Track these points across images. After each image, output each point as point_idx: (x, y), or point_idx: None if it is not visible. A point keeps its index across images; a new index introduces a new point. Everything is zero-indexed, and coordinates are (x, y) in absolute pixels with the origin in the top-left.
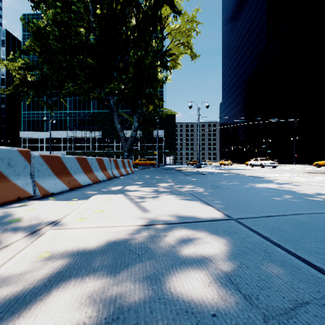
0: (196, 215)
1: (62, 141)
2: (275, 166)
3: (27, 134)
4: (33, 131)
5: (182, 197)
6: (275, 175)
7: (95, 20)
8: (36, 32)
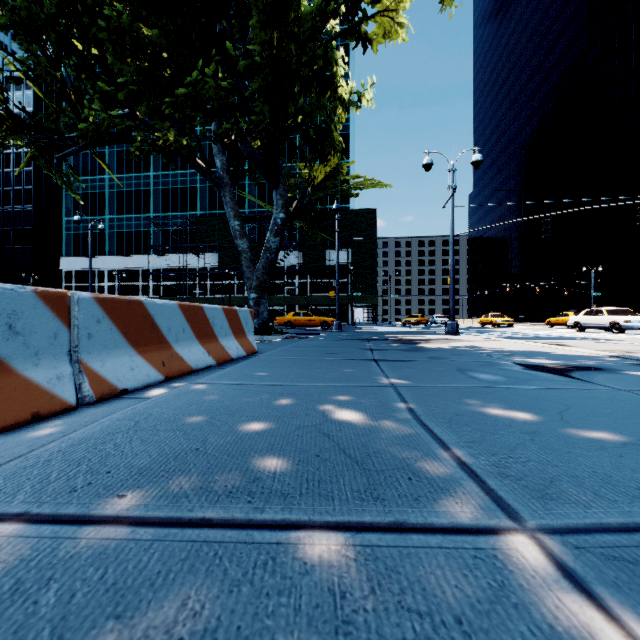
0: None
1: (140, 276)
2: None
3: (74, 262)
4: (85, 257)
5: None
6: None
7: None
8: None
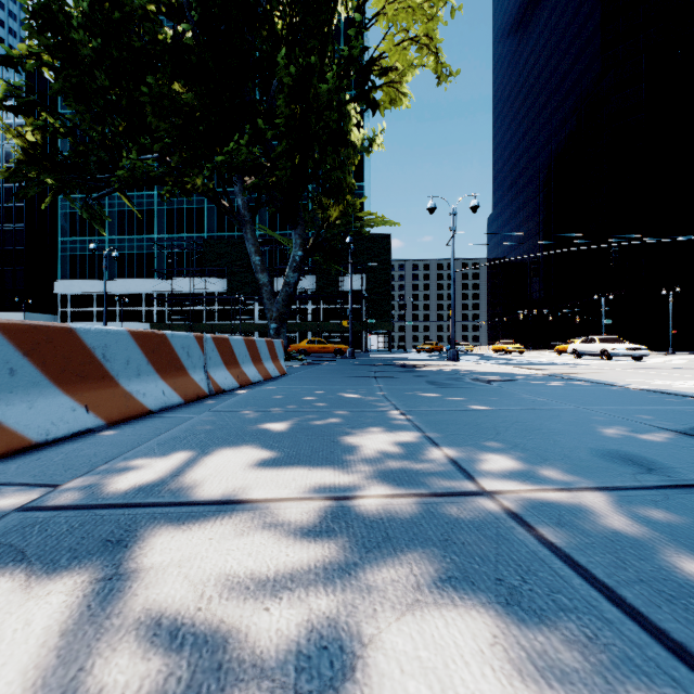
0: None
1: (143, 301)
2: (641, 356)
3: (70, 286)
4: (83, 280)
5: None
6: None
7: None
8: (38, 10)
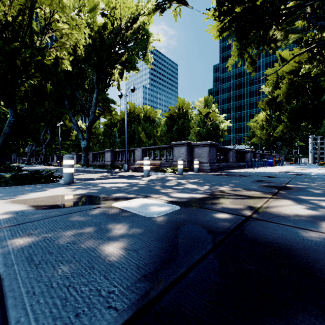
0: None
1: None
2: None
3: None
4: None
5: None
6: None
7: None
8: None
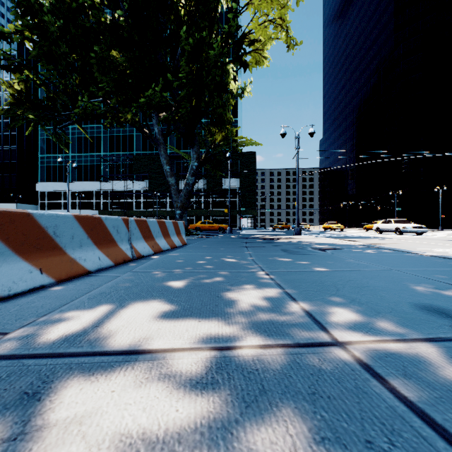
0: None
1: (94, 196)
2: (422, 232)
3: (46, 186)
4: (55, 182)
5: None
6: None
7: None
8: (21, 1)
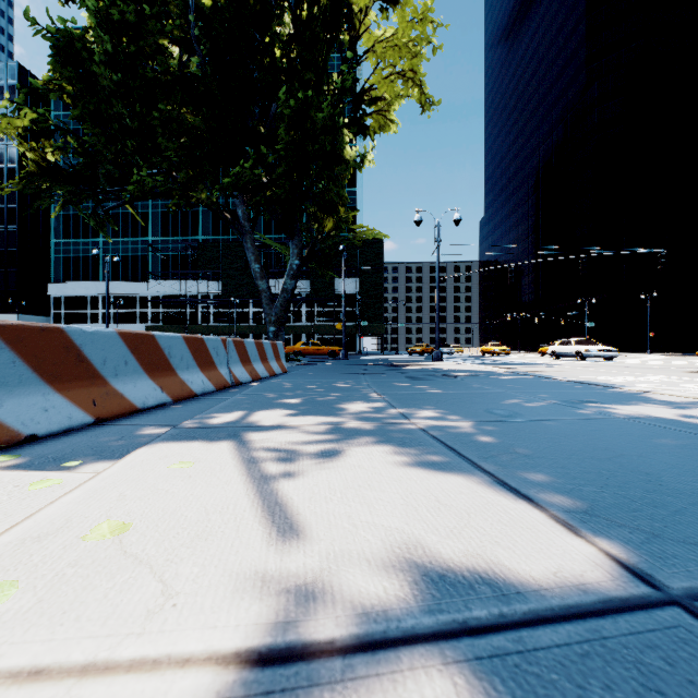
0: (496, 561)
1: (137, 303)
2: (611, 357)
3: (64, 288)
4: (76, 282)
5: (415, 457)
6: (628, 380)
7: (201, 23)
8: (63, 47)
